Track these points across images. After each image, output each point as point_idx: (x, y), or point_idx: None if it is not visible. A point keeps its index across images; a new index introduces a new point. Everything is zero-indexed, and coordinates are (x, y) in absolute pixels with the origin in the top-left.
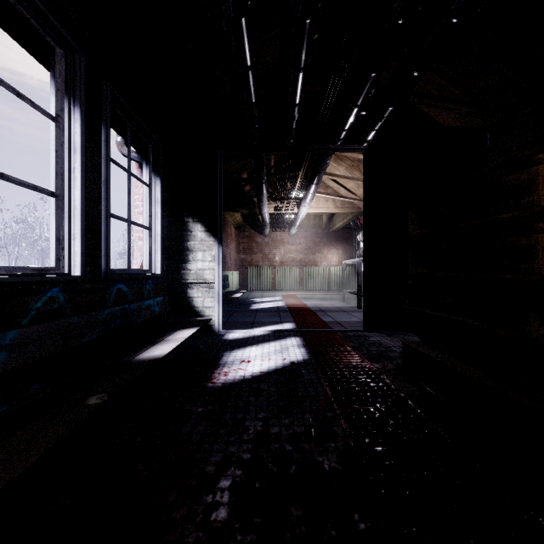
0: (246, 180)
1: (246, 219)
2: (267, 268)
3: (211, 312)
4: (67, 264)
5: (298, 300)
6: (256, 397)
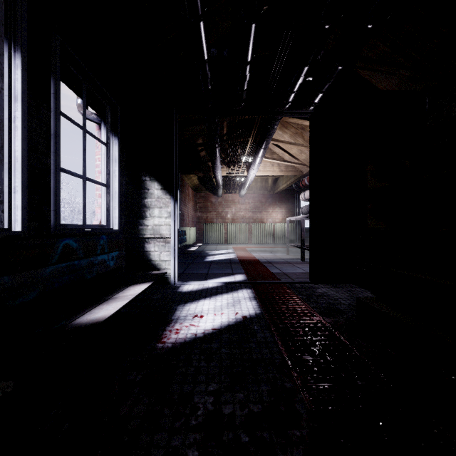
0: (201, 145)
1: (202, 182)
2: (220, 224)
3: (167, 265)
4: (6, 219)
5: (248, 252)
6: (207, 361)
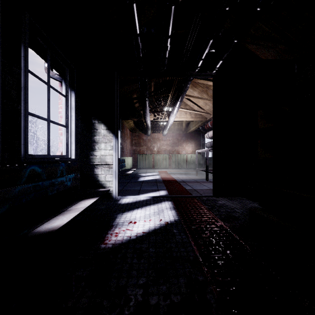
0: (135, 99)
1: (136, 125)
2: (149, 155)
3: (110, 184)
4: None
5: (168, 174)
6: (138, 259)
